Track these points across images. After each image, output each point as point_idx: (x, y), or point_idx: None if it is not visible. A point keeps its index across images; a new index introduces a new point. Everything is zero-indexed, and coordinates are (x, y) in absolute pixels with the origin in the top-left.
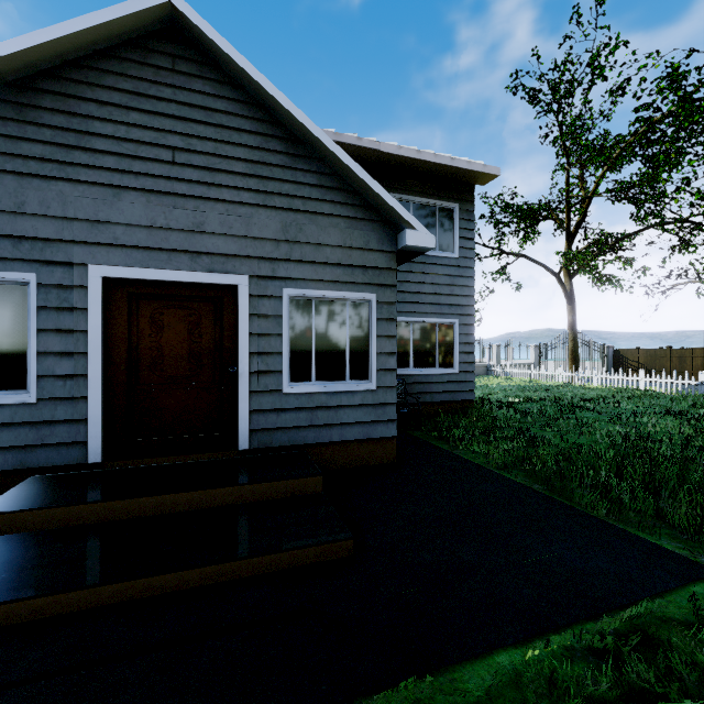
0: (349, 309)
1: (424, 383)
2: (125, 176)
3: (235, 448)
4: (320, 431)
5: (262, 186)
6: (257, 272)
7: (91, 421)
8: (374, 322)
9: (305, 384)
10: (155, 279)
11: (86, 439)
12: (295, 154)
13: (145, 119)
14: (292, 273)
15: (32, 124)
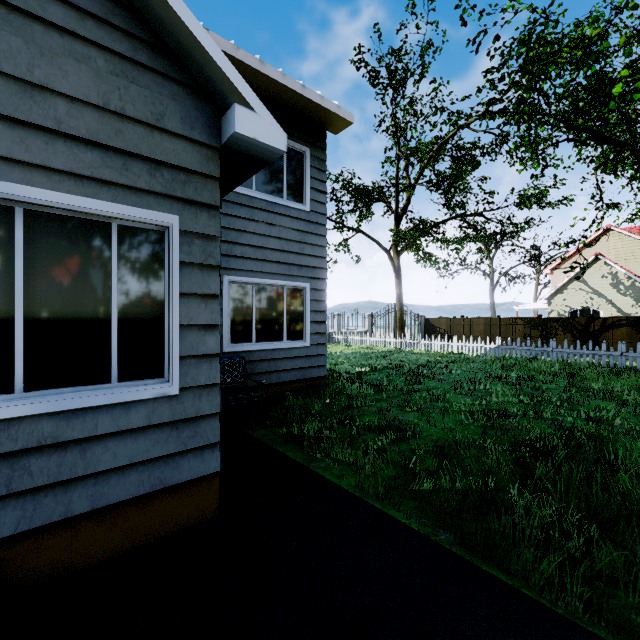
0: (118, 239)
1: (269, 360)
2: None
3: None
4: (37, 502)
5: None
6: None
7: None
8: (175, 269)
9: None
10: None
11: None
12: None
13: None
14: None
15: None
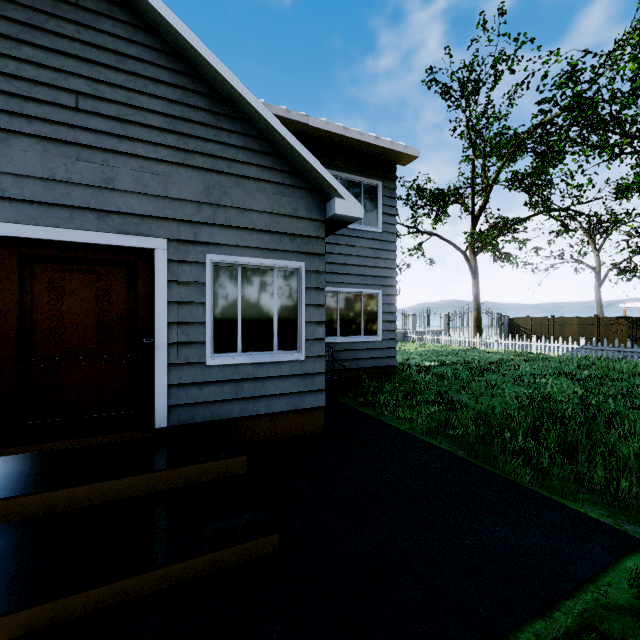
0: (277, 277)
1: (350, 350)
2: (16, 119)
3: (152, 426)
4: (246, 404)
5: (182, 143)
6: (177, 235)
7: None
8: (302, 291)
9: (230, 355)
10: (54, 240)
11: None
12: (219, 113)
13: (41, 56)
14: (215, 238)
15: None
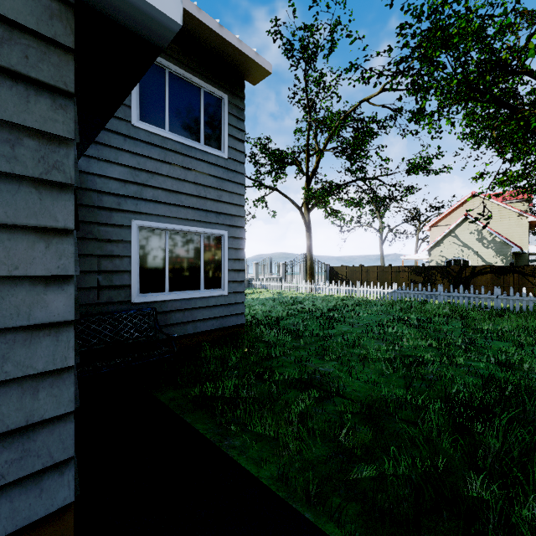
0: None
1: (184, 310)
2: None
3: None
4: None
5: None
6: None
7: None
8: None
9: None
10: None
11: None
12: None
13: None
14: None
15: None
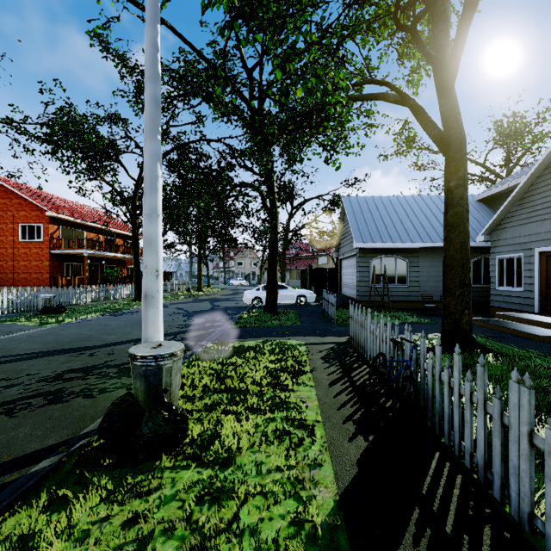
0: None
1: None
2: (545, 215)
3: None
4: None
5: None
6: None
7: (535, 299)
8: None
9: None
10: None
11: (534, 304)
12: None
13: (550, 192)
14: None
15: (523, 209)
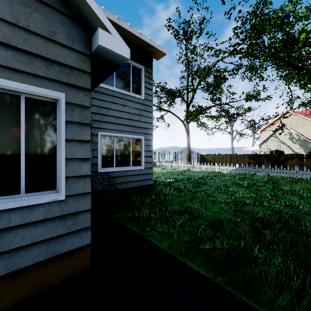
0: (25, 106)
1: (122, 176)
2: None
3: None
4: None
5: None
6: None
7: None
8: (62, 125)
9: None
10: None
11: None
12: None
13: None
14: None
15: None
